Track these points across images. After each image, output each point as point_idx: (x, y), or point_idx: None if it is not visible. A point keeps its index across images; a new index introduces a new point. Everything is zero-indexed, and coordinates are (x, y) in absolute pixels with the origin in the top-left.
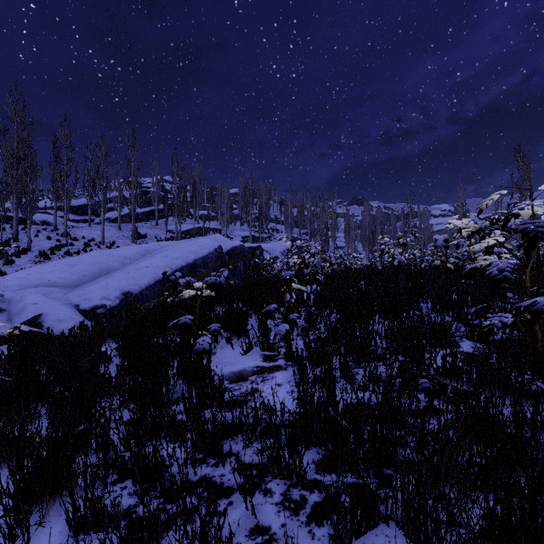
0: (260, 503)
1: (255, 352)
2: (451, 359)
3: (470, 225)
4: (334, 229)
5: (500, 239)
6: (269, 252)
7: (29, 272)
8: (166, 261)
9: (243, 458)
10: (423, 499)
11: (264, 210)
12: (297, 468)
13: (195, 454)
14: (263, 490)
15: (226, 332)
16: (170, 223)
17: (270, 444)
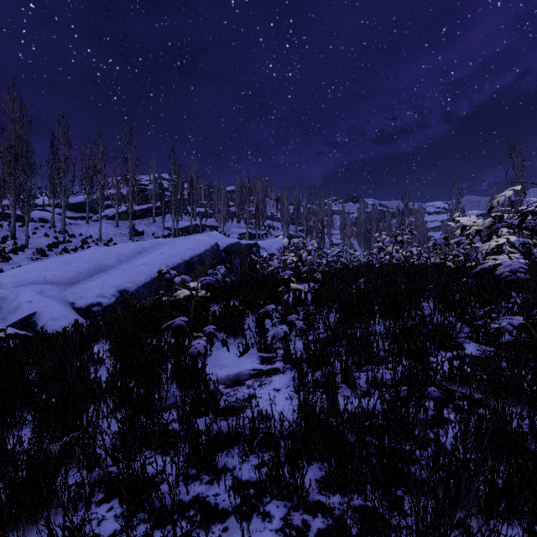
0: (258, 529)
1: (252, 353)
2: (459, 364)
3: (478, 223)
4: (330, 226)
5: (511, 238)
6: (266, 249)
7: (25, 269)
8: (162, 258)
9: (239, 474)
10: (445, 536)
11: (261, 207)
12: (298, 489)
13: (187, 469)
14: (261, 513)
15: (222, 332)
16: (167, 220)
17: (269, 462)
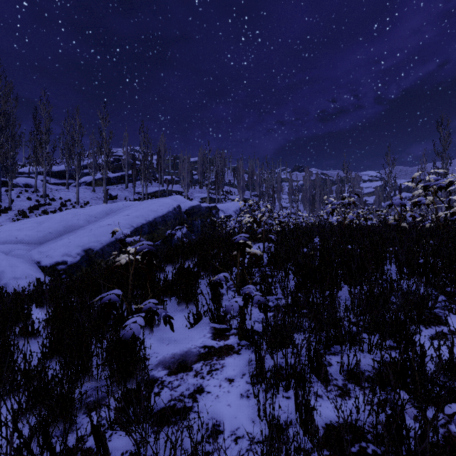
0: None
1: (204, 324)
2: None
3: None
4: (279, 191)
5: None
6: (224, 211)
7: (0, 229)
8: (127, 219)
9: None
10: None
11: (220, 175)
12: None
13: None
14: None
15: (175, 296)
16: (138, 186)
17: None
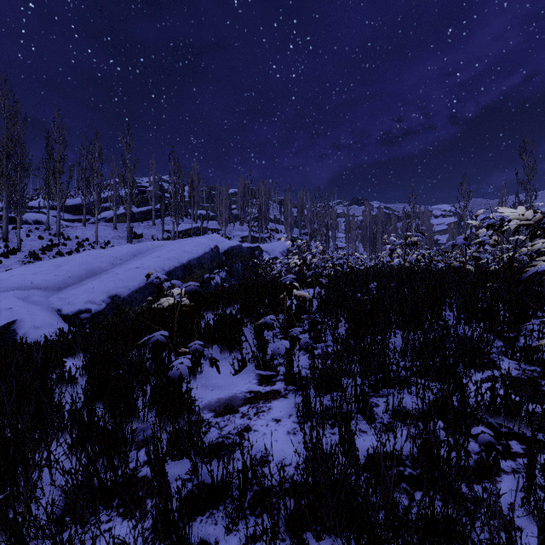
0: None
1: (249, 371)
2: (504, 391)
3: (526, 216)
4: (334, 229)
5: None
6: (269, 253)
7: (12, 273)
8: (158, 262)
9: None
10: None
11: (264, 210)
12: None
13: (154, 542)
14: None
15: (217, 344)
16: (167, 222)
17: None
